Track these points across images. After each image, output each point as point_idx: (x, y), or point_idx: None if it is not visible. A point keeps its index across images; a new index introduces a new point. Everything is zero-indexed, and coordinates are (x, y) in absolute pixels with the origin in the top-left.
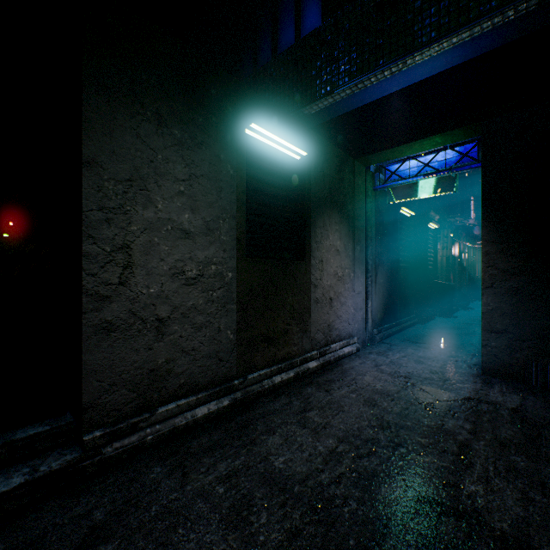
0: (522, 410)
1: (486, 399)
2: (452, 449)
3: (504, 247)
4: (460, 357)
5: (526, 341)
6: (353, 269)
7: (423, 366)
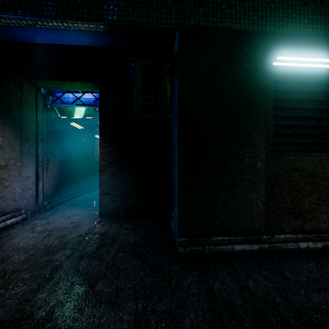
0: (106, 232)
1: (92, 231)
2: (46, 273)
3: (109, 150)
4: (96, 209)
5: (118, 197)
6: (21, 160)
7: (69, 220)
